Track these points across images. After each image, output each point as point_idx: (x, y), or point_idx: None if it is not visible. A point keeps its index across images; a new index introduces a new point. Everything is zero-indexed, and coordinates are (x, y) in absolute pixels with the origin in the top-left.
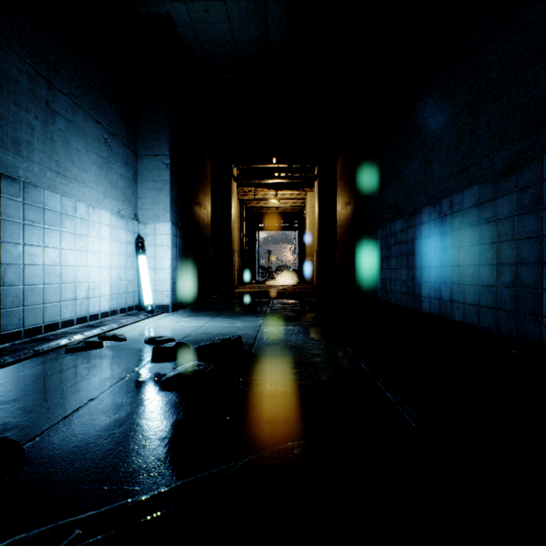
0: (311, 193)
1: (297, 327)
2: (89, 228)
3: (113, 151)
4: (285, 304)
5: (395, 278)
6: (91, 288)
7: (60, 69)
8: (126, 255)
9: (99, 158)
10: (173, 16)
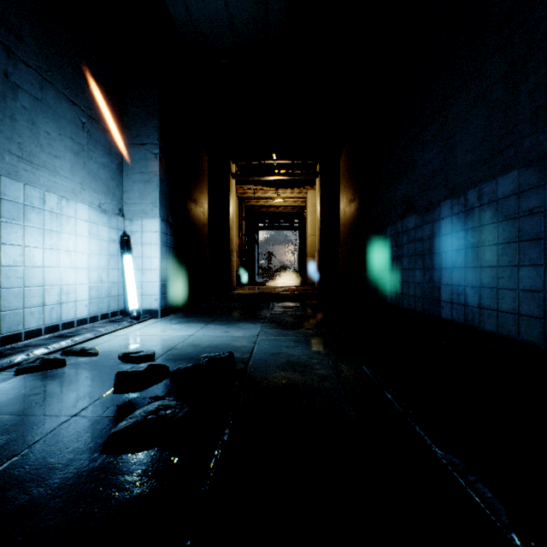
0: (313, 191)
1: (300, 336)
2: (61, 223)
3: (93, 137)
4: (286, 307)
5: (408, 280)
6: (65, 292)
7: (24, 36)
8: (109, 254)
9: (75, 144)
10: None
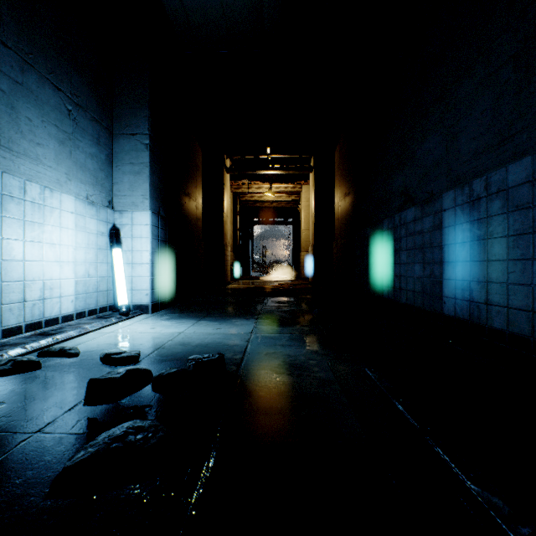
0: (307, 186)
1: (296, 334)
2: (44, 214)
3: (80, 126)
4: (280, 302)
5: (406, 274)
6: (48, 287)
7: (2, 15)
8: (97, 248)
9: (60, 132)
10: None
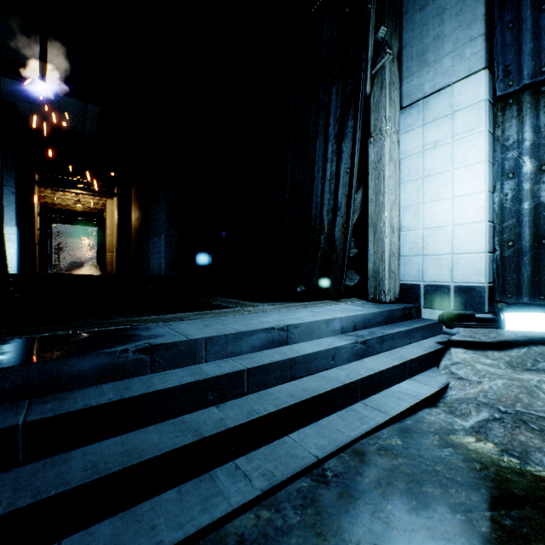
0: (112, 200)
1: None
2: None
3: None
4: None
5: (156, 263)
6: None
7: None
8: None
9: None
10: (18, 104)
